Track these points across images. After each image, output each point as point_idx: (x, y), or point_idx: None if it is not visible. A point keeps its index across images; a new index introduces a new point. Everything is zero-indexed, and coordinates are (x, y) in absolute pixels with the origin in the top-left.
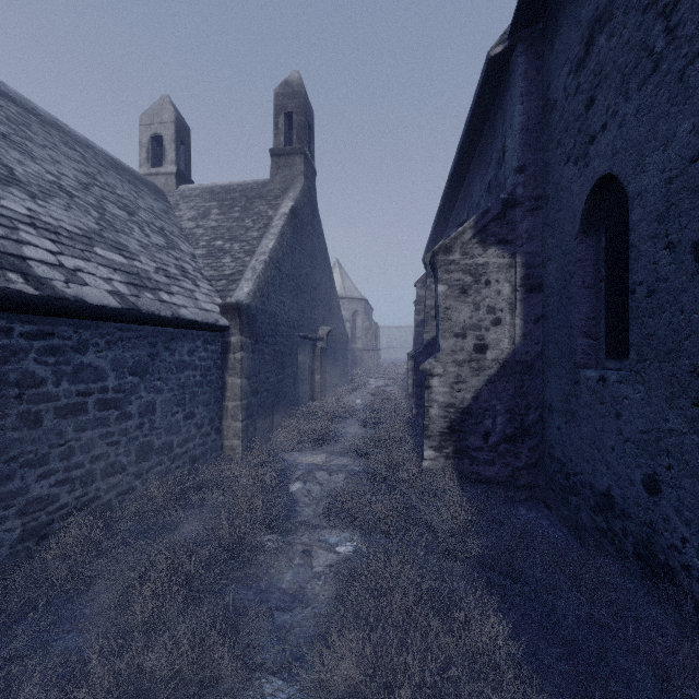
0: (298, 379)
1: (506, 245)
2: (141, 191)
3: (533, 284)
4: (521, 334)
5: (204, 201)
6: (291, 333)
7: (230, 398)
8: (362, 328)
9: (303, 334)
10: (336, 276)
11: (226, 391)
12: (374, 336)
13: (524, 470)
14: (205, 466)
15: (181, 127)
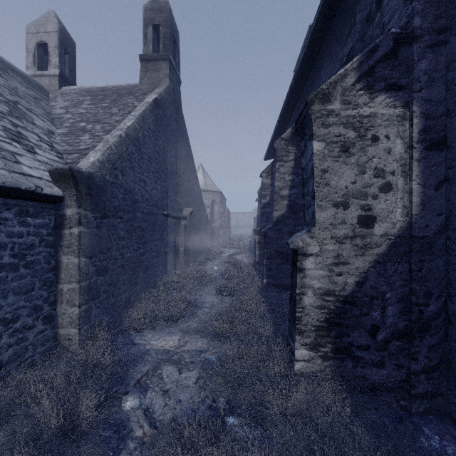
0: (162, 252)
1: (398, 91)
2: (9, 76)
3: (434, 139)
4: (419, 203)
5: (80, 96)
6: (153, 211)
7: (66, 279)
8: (218, 212)
9: (167, 213)
10: (200, 175)
11: (60, 272)
12: (226, 218)
13: (423, 374)
14: (23, 368)
15: (65, 38)
